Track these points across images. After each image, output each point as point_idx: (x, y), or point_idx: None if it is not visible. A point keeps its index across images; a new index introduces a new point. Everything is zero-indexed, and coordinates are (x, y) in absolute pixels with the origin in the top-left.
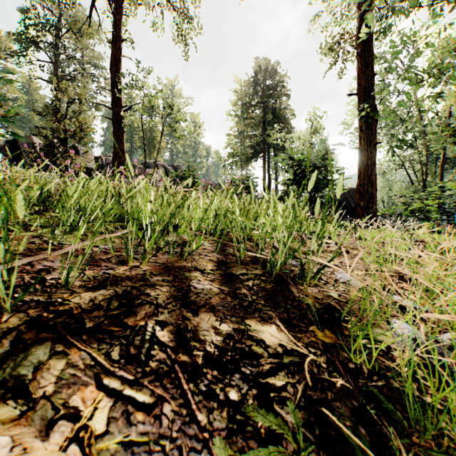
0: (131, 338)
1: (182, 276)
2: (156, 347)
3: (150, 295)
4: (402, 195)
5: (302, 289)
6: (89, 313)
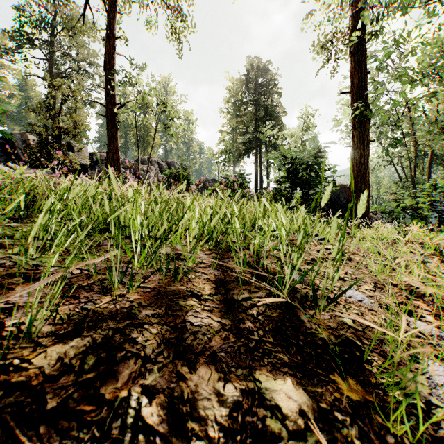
0: (107, 423)
1: (176, 305)
2: (141, 437)
3: (137, 341)
4: (393, 192)
5: (314, 318)
6: (54, 382)
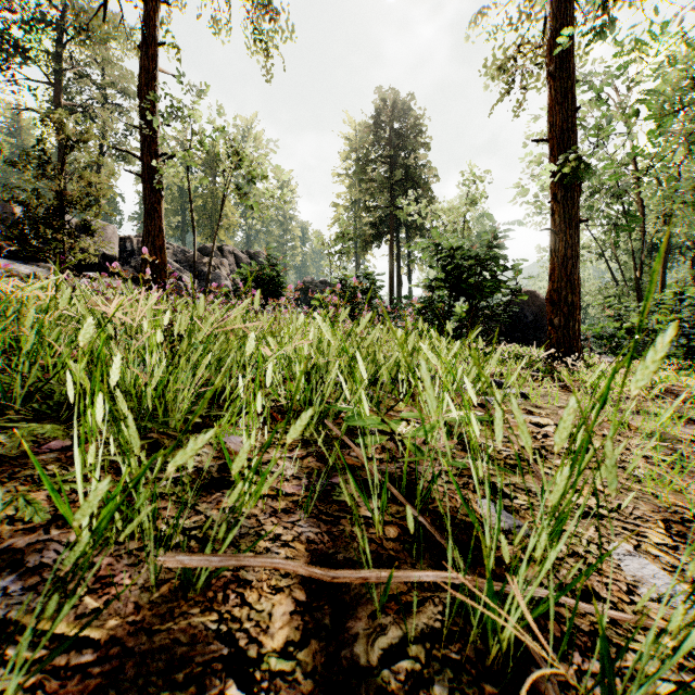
0: None
1: None
2: None
3: None
4: (612, 304)
5: None
6: None
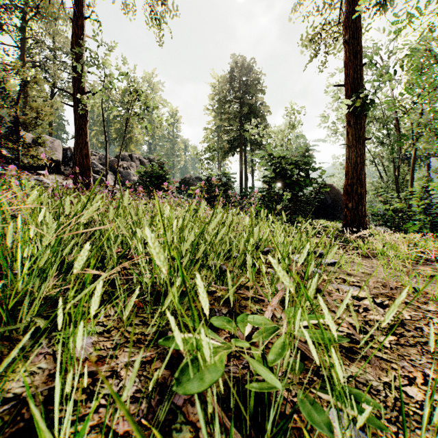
0: None
1: None
2: None
3: None
4: (383, 193)
5: None
6: None
